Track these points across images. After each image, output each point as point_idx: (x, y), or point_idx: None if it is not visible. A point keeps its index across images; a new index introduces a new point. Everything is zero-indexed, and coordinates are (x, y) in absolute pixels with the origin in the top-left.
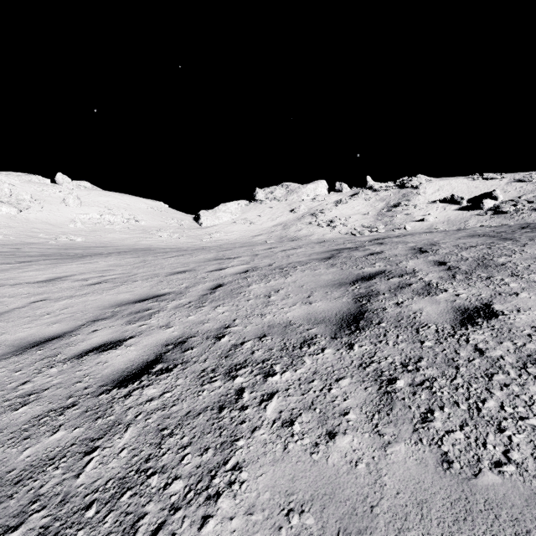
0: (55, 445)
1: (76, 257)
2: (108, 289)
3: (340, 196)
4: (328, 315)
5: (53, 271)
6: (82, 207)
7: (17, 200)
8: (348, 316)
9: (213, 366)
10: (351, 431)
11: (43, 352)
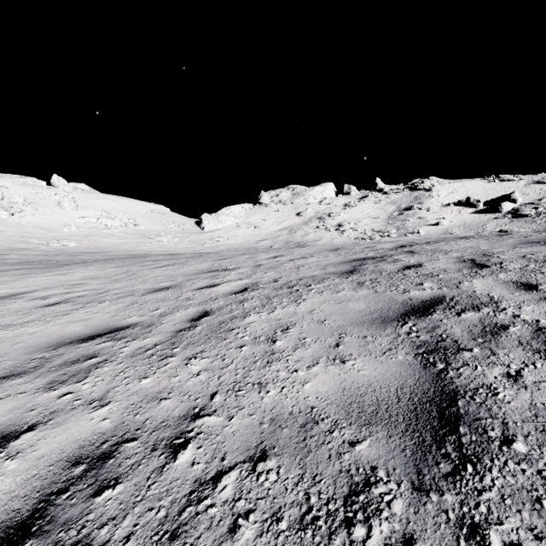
0: None
1: (54, 266)
2: (61, 314)
3: (348, 199)
4: (383, 397)
5: (14, 285)
6: (78, 210)
7: (9, 203)
8: (425, 405)
9: None
10: None
11: None
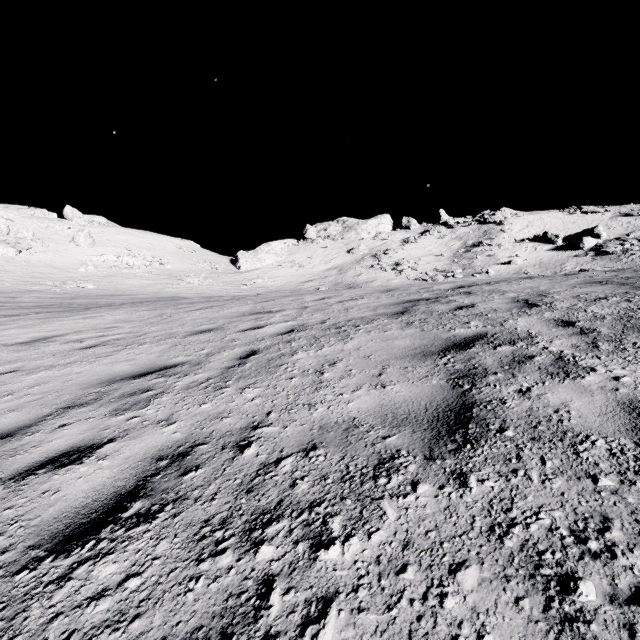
0: None
1: (78, 309)
2: (103, 355)
3: (408, 234)
4: (414, 409)
5: (41, 329)
6: (95, 247)
7: (16, 239)
8: (447, 412)
9: (225, 512)
10: None
11: None
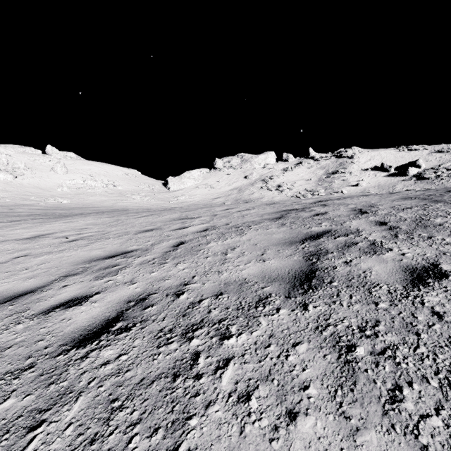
0: (2, 416)
1: (60, 217)
2: (83, 246)
3: (286, 165)
4: (281, 273)
5: (37, 229)
6: (68, 174)
7: (13, 168)
8: (300, 274)
9: (171, 325)
10: (313, 411)
11: (14, 307)
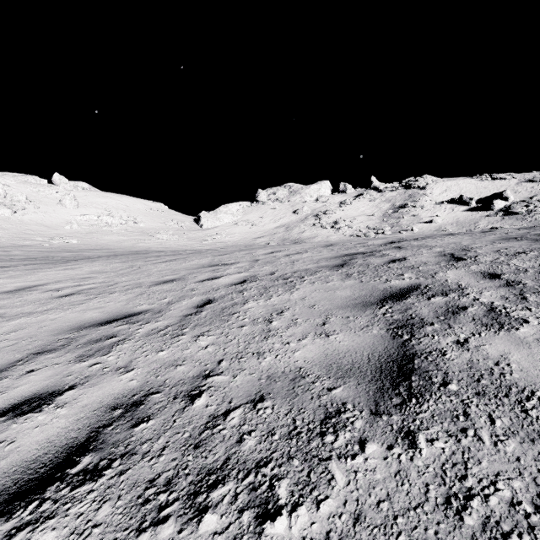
0: None
1: (60, 262)
2: (77, 303)
3: (344, 197)
4: (357, 359)
5: (26, 279)
6: (79, 208)
7: (11, 201)
8: (389, 363)
9: (171, 471)
10: None
11: None
